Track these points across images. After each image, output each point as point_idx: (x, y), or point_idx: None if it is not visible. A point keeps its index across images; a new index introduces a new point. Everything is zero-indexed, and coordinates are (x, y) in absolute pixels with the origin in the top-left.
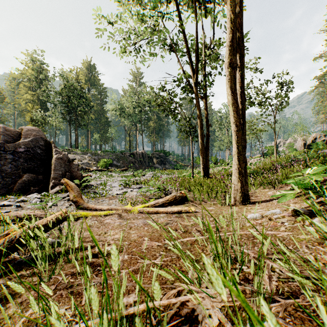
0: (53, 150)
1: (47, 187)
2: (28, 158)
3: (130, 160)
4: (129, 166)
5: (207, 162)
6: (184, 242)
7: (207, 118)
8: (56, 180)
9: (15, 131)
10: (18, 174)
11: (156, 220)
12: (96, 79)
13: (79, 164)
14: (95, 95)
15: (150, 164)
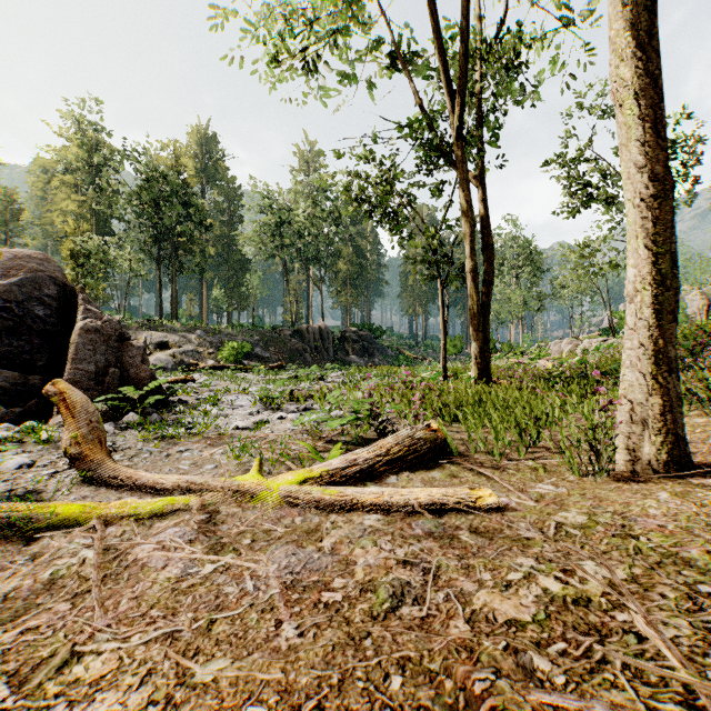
0: (79, 309)
1: (52, 406)
2: (6, 327)
3: (292, 345)
4: (289, 360)
5: (485, 343)
6: None
7: (485, 227)
8: (78, 387)
9: None
10: None
11: (345, 560)
12: (220, 168)
13: (176, 354)
14: (217, 202)
15: (338, 355)
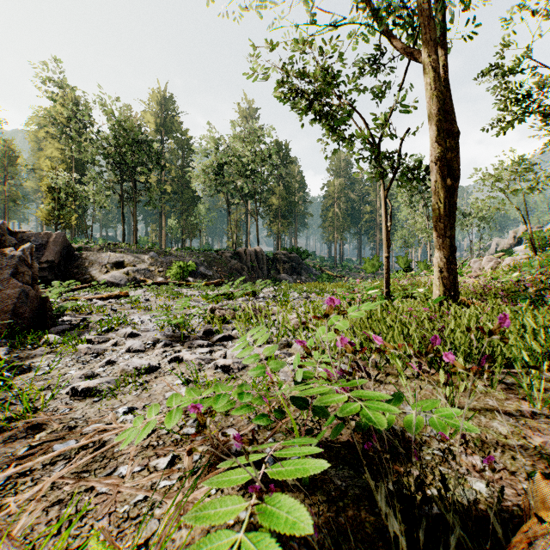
0: None
1: None
2: None
3: (232, 265)
4: (230, 277)
5: (451, 252)
6: None
7: (446, 113)
8: None
9: None
10: None
11: None
12: (175, 122)
13: (130, 272)
14: (173, 150)
15: (271, 273)
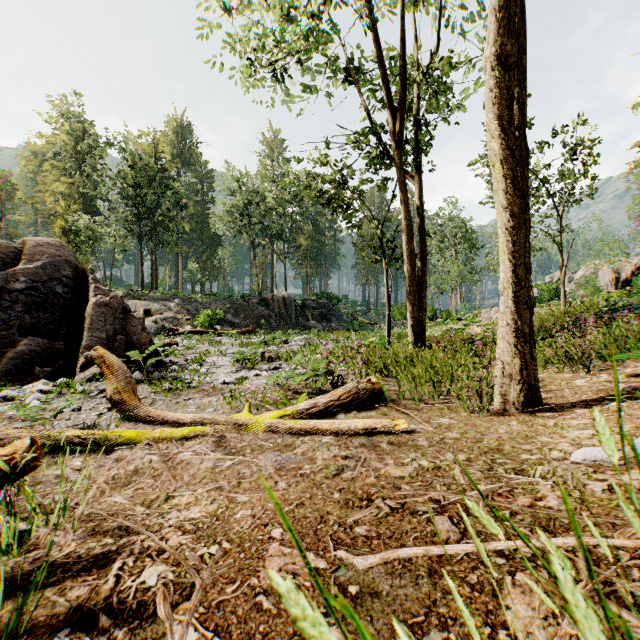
0: (90, 287)
1: (74, 366)
2: (34, 303)
3: (259, 312)
4: (257, 325)
5: (421, 314)
6: (402, 559)
7: (420, 220)
8: None
9: (8, 247)
10: (9, 338)
11: (311, 457)
12: (194, 154)
13: (158, 321)
14: (191, 184)
15: (300, 320)
